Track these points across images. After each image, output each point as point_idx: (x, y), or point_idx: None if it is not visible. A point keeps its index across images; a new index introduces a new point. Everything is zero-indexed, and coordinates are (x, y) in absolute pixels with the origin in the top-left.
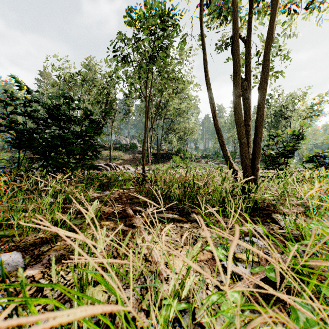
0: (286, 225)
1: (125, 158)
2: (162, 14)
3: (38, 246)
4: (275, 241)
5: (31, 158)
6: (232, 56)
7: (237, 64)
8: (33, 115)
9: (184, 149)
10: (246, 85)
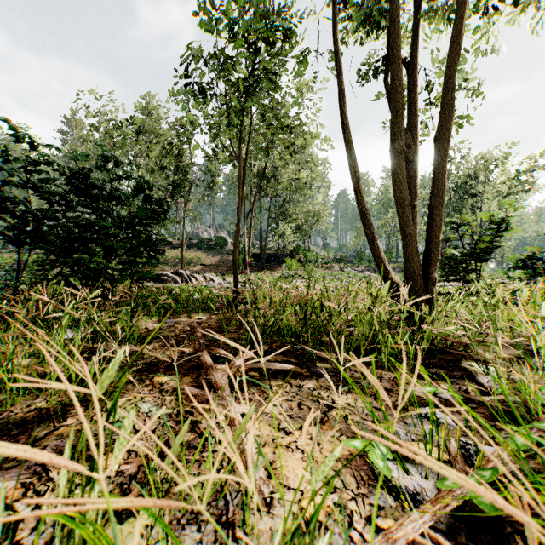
0: (505, 392)
1: (207, 262)
2: (266, 13)
3: (29, 427)
4: (488, 428)
5: (41, 261)
6: (385, 90)
7: (398, 96)
8: (43, 188)
9: (305, 248)
10: (410, 138)
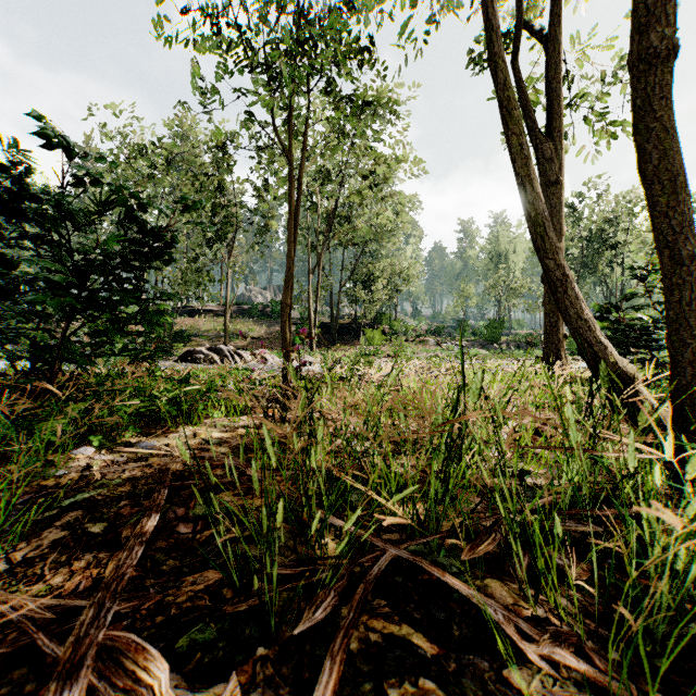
0: None
1: (261, 335)
2: None
3: None
4: None
5: None
6: (515, 79)
7: None
8: None
9: (390, 315)
10: (552, 149)
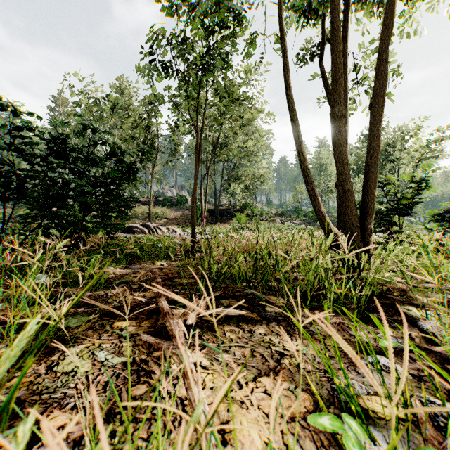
0: None
1: (171, 216)
2: None
3: None
4: None
5: (25, 215)
6: (320, 71)
7: (338, 66)
8: (24, 150)
9: (252, 204)
10: None
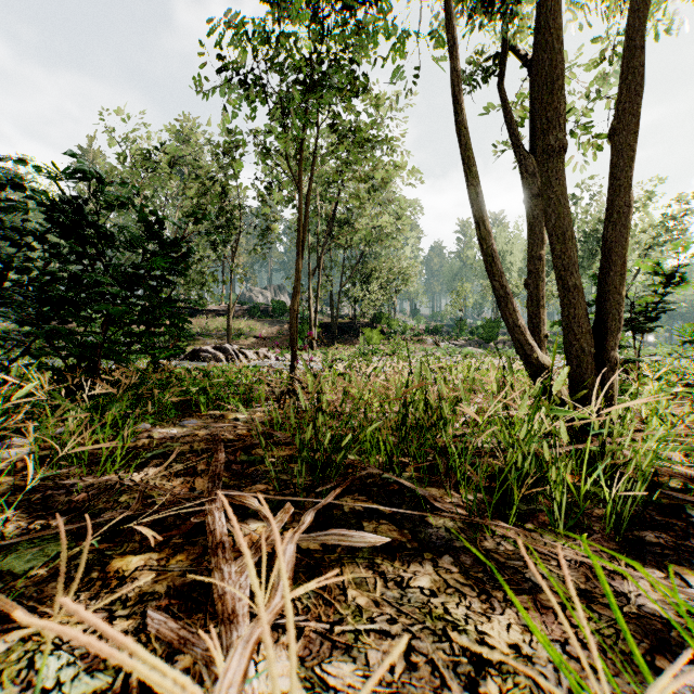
0: None
1: (262, 334)
2: None
3: None
4: None
5: (6, 332)
6: (501, 99)
7: (555, 57)
8: None
9: (389, 315)
10: (534, 164)
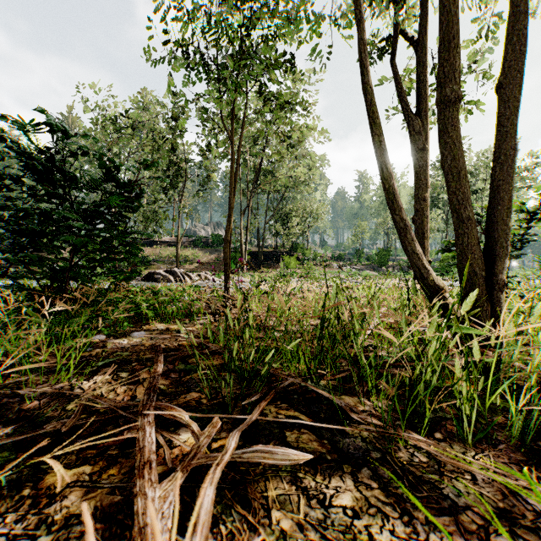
0: None
1: (204, 260)
2: None
3: None
4: None
5: None
6: (393, 73)
7: (451, 19)
8: None
9: (303, 245)
10: (420, 124)
